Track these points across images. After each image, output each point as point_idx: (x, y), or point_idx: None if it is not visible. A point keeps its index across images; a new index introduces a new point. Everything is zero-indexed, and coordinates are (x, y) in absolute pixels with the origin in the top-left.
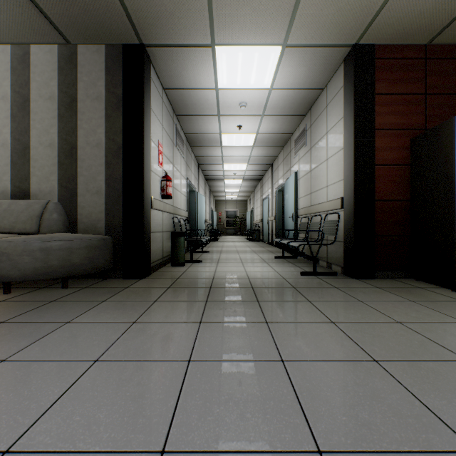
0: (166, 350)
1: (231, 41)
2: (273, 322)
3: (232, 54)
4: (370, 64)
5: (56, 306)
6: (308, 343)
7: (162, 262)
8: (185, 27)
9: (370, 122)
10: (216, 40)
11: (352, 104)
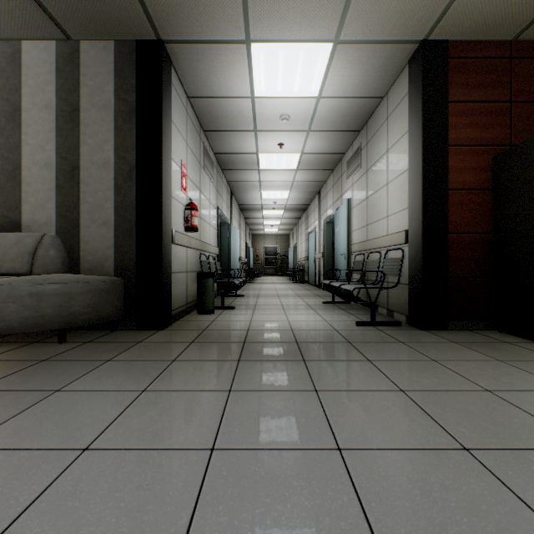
0: (182, 433)
1: (270, 36)
2: (325, 390)
3: (272, 53)
4: (443, 65)
5: (47, 367)
6: (373, 421)
7: (185, 309)
8: (213, 17)
9: (443, 136)
10: (251, 34)
11: (420, 114)
